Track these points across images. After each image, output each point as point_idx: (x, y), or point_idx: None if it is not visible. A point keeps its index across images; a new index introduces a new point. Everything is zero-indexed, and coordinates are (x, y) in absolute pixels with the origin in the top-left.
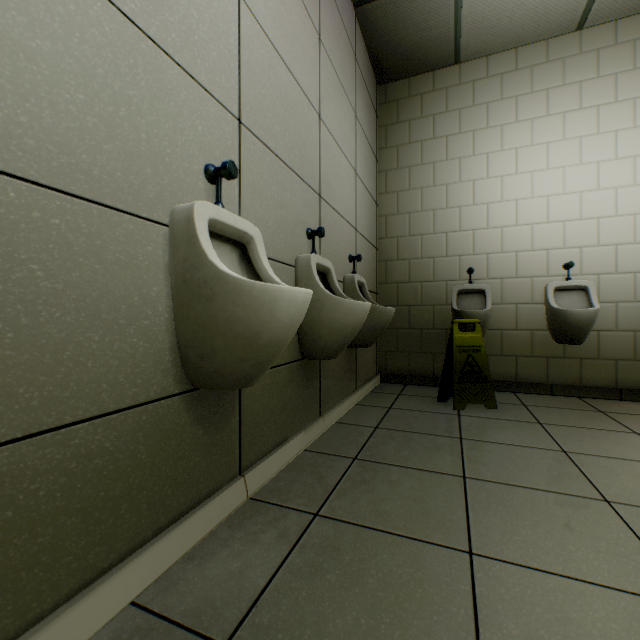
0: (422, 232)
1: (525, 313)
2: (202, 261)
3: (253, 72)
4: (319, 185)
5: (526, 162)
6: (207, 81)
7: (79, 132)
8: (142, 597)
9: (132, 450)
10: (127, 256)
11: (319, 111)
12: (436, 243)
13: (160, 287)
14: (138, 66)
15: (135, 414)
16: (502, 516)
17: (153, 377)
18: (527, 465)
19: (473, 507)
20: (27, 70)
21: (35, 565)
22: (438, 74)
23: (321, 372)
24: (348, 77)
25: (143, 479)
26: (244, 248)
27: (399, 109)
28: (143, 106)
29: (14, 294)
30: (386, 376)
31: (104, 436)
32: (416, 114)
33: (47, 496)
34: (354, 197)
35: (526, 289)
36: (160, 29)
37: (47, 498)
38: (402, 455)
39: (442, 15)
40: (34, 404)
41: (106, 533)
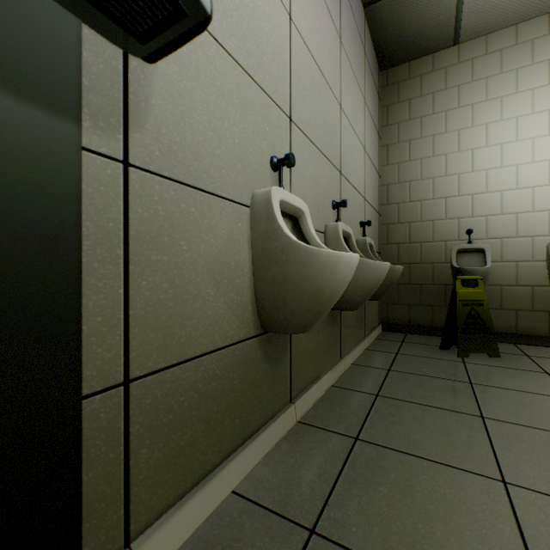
0: (422, 198)
1: (525, 270)
2: (278, 234)
3: (298, 78)
4: (340, 164)
5: (526, 129)
6: (271, 91)
7: (203, 143)
8: (239, 488)
9: (230, 377)
10: (228, 232)
11: (340, 101)
12: (435, 207)
13: (245, 254)
14: (233, 88)
15: (232, 350)
16: (527, 453)
17: (241, 323)
18: (542, 410)
19: (497, 443)
20: (179, 104)
21: (182, 455)
22: (437, 56)
23: (341, 321)
24: (359, 68)
25: (236, 400)
26: (295, 221)
27: (400, 90)
28: (236, 118)
29: (173, 263)
30: (387, 325)
31: (216, 366)
32: (416, 93)
33: (188, 407)
34: (363, 171)
35: (526, 248)
36: (245, 57)
37: (188, 408)
38: (419, 394)
39: (444, 4)
40: (182, 340)
41: (217, 437)
